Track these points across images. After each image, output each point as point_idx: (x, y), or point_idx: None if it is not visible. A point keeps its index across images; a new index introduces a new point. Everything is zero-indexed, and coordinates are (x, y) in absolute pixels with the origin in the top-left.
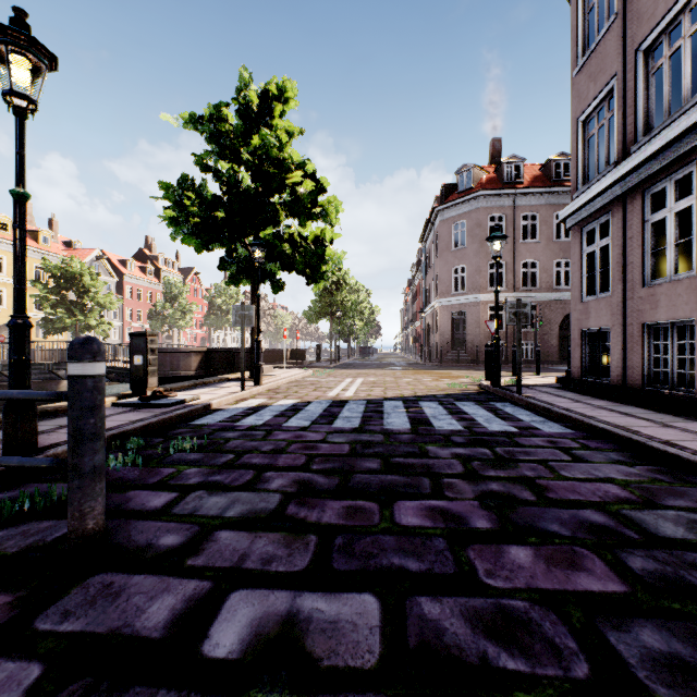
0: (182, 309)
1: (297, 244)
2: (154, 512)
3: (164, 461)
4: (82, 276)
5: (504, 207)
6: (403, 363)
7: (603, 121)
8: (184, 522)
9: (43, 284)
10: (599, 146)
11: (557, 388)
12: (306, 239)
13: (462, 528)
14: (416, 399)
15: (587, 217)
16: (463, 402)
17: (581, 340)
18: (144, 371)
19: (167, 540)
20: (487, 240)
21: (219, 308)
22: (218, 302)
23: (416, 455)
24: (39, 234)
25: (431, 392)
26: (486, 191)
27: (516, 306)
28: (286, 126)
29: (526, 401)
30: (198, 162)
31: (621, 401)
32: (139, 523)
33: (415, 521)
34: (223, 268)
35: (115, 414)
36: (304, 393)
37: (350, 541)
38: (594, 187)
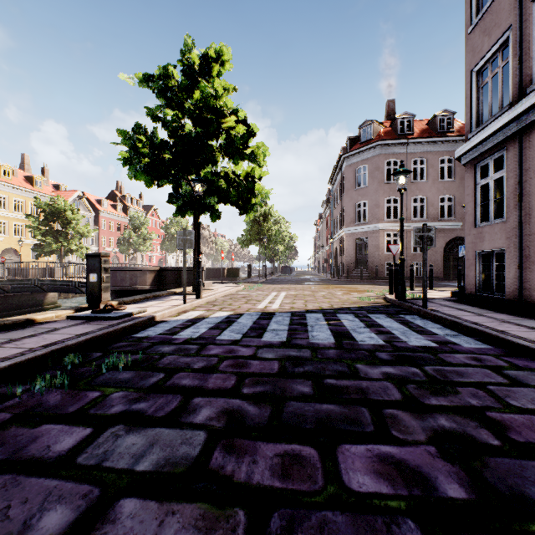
0: (144, 237)
1: (231, 180)
2: (55, 461)
3: (94, 381)
4: (65, 211)
5: (398, 154)
6: (316, 279)
7: (497, 69)
8: (85, 480)
9: (35, 217)
10: (487, 95)
11: (453, 301)
12: (239, 176)
13: (431, 499)
14: (334, 311)
15: (481, 154)
16: (375, 314)
17: (475, 260)
18: (98, 288)
19: (51, 519)
20: (393, 174)
21: (172, 236)
22: (171, 231)
23: (347, 376)
24: (34, 179)
25: (345, 305)
26: (383, 141)
27: (422, 231)
28: (223, 85)
29: (433, 314)
30: (150, 113)
31: (519, 314)
32: (30, 481)
33: (368, 482)
34: (171, 202)
35: (67, 327)
36: (237, 306)
37: (290, 525)
38: (490, 127)
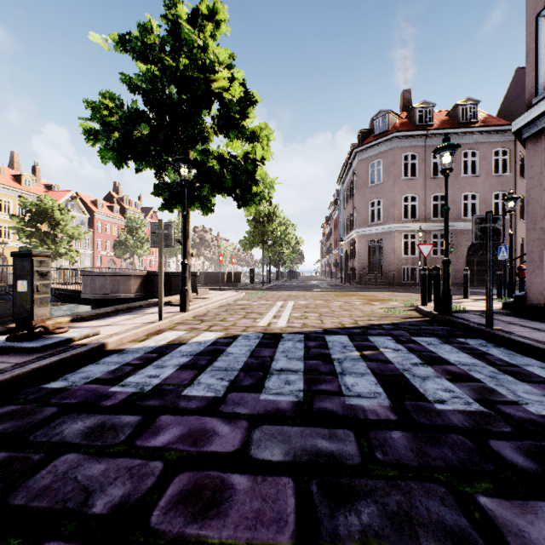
0: (141, 240)
1: (226, 161)
2: None
3: None
4: (53, 211)
5: (417, 147)
6: (326, 285)
7: None
8: None
9: (20, 218)
10: None
11: (514, 316)
12: (236, 157)
13: None
14: (362, 331)
15: None
16: (423, 338)
17: (543, 262)
18: (29, 300)
19: None
20: (435, 151)
21: None
22: None
23: None
24: (22, 178)
25: (373, 321)
26: (400, 132)
27: (485, 221)
28: None
29: (511, 339)
30: (126, 81)
31: None
32: None
33: None
34: (157, 193)
35: None
36: (231, 322)
37: None
38: None
